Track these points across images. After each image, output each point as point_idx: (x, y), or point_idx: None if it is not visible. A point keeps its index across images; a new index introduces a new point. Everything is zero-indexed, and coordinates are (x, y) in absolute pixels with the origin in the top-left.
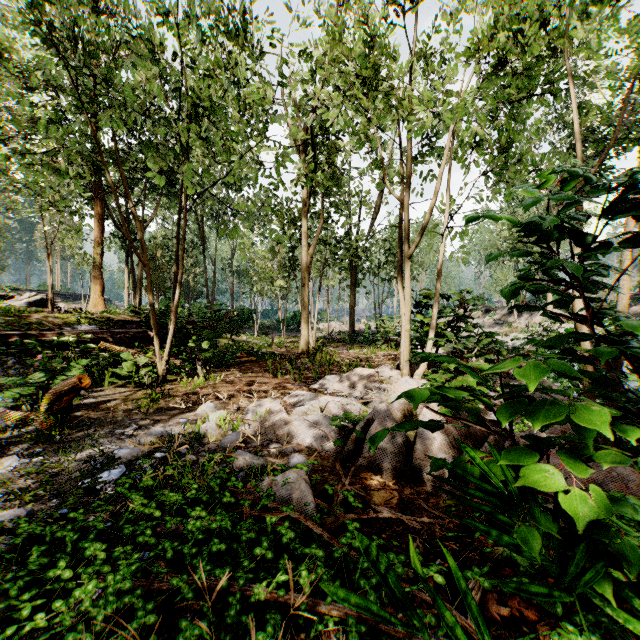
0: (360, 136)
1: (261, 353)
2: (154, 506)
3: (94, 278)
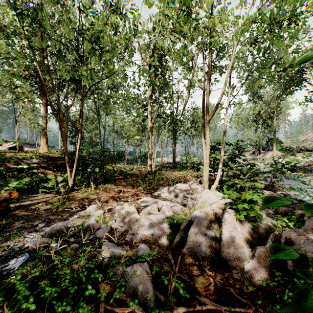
0: (180, 54)
1: (127, 174)
2: (31, 300)
3: (42, 135)
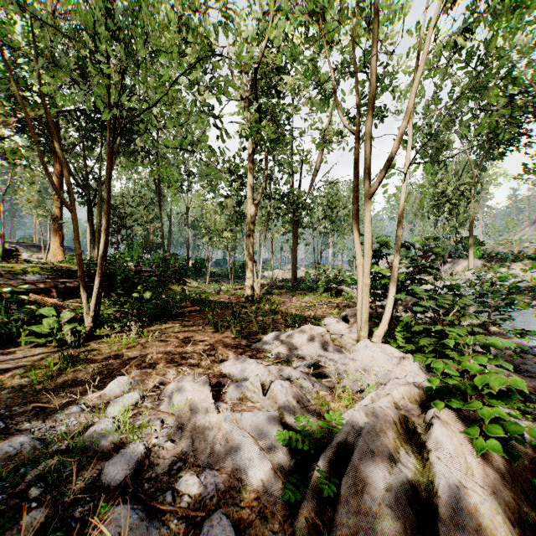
0: (308, 65)
1: (208, 301)
2: None
3: (53, 230)
